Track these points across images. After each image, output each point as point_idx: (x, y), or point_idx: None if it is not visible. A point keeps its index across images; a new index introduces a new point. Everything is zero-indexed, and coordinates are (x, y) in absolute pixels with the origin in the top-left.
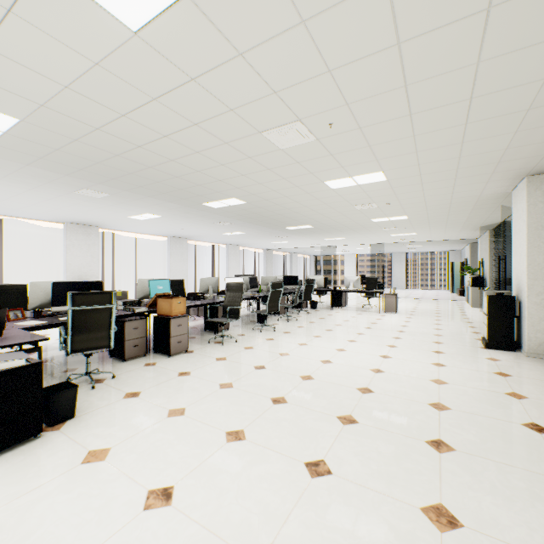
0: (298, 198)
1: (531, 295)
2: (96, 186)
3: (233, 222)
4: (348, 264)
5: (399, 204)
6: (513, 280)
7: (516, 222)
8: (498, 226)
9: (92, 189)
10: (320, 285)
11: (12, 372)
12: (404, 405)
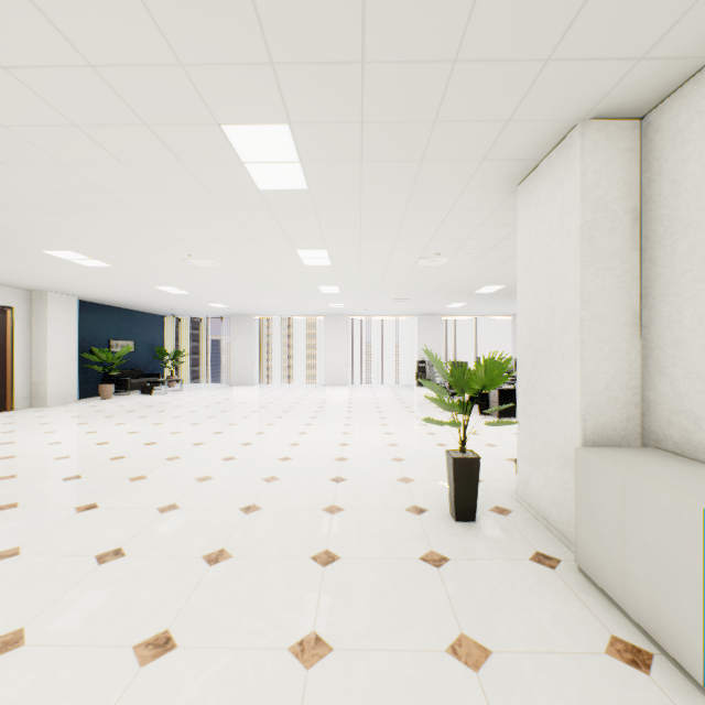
0: None
1: None
2: None
3: None
4: None
5: None
6: None
7: None
8: None
9: None
10: None
11: (509, 390)
12: None
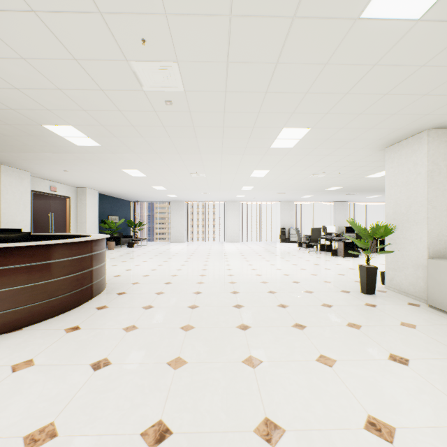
0: None
1: None
2: (355, 192)
3: None
4: None
5: None
6: None
7: None
8: None
9: (353, 193)
10: None
11: (349, 242)
12: None
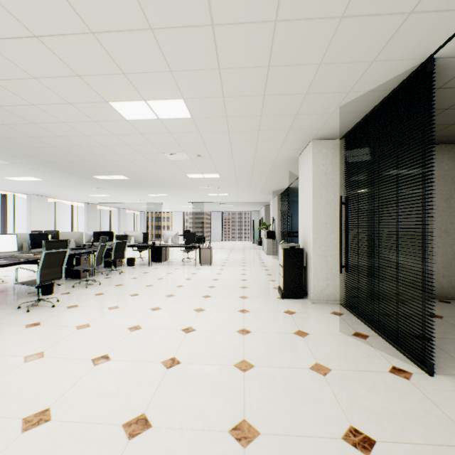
0: (86, 129)
1: (316, 247)
2: None
3: (7, 159)
4: (176, 220)
5: (211, 158)
6: (300, 233)
7: (303, 182)
8: (284, 191)
9: None
10: (139, 240)
11: None
12: (193, 451)
